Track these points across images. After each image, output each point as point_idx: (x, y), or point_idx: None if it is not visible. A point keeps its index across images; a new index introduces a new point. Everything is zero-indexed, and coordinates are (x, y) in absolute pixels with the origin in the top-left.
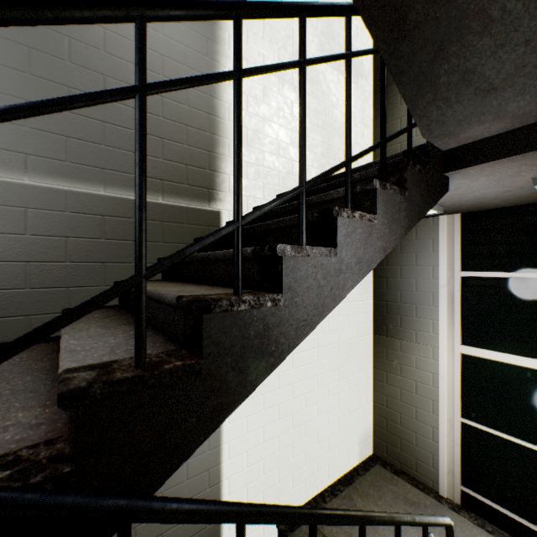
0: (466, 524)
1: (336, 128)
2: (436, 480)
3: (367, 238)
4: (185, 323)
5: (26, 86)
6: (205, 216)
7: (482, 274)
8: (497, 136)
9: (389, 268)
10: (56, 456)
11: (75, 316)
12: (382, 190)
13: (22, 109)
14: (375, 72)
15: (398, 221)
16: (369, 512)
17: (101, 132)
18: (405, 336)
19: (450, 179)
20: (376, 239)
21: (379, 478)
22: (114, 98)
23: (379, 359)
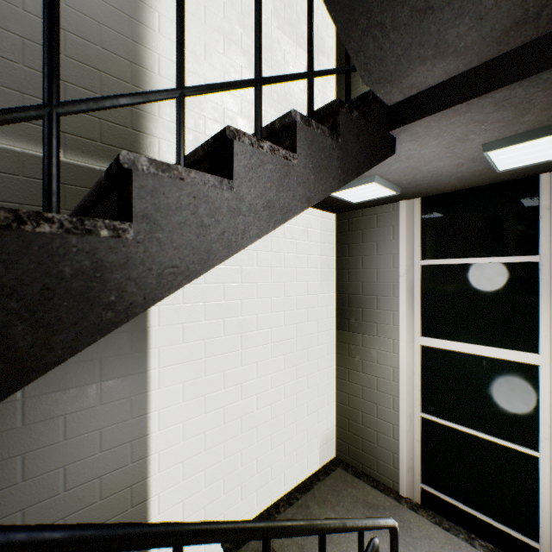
0: (424, 523)
1: (294, 105)
2: (397, 479)
3: (282, 179)
4: None
5: None
6: None
7: (440, 262)
8: (442, 84)
9: (351, 258)
10: None
11: None
12: (305, 125)
13: None
14: (337, 51)
15: (328, 170)
16: (278, 521)
17: None
18: (367, 329)
19: (398, 143)
20: (296, 184)
21: (339, 482)
22: None
23: (342, 356)
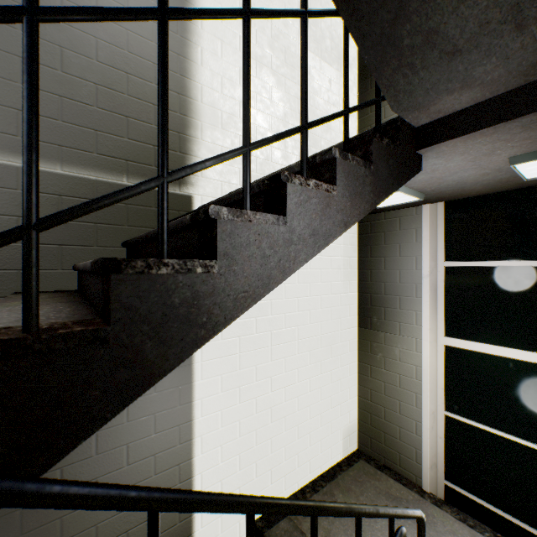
0: (448, 519)
1: (319, 116)
2: (419, 474)
3: (324, 210)
4: (103, 290)
5: None
6: (175, 200)
7: (464, 264)
8: (469, 108)
9: (374, 259)
10: None
11: None
12: (342, 160)
13: None
14: (360, 60)
15: (362, 196)
16: (323, 502)
17: (58, 107)
18: (389, 328)
19: (424, 159)
20: (335, 212)
21: (362, 473)
22: None
23: (364, 353)
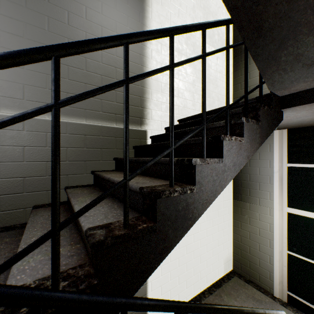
0: None
1: (211, 79)
2: (272, 287)
3: (238, 151)
4: (143, 202)
5: (46, 66)
6: (138, 133)
7: (300, 165)
8: None
9: None
10: (87, 274)
11: (97, 202)
12: (246, 122)
13: (74, 99)
14: None
15: (255, 140)
16: (241, 307)
17: (84, 89)
18: (252, 201)
19: (283, 112)
20: (243, 151)
21: (237, 284)
22: (114, 87)
23: (236, 214)
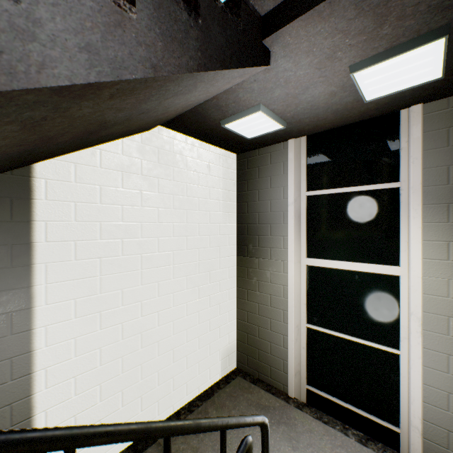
0: (307, 419)
1: None
2: (286, 383)
3: (111, 27)
4: None
5: None
6: None
7: (322, 192)
8: None
9: (250, 192)
10: None
11: None
12: None
13: None
14: None
15: (183, 46)
16: (91, 426)
17: None
18: (262, 254)
19: (274, 59)
20: (135, 42)
21: (238, 389)
22: None
23: (242, 278)
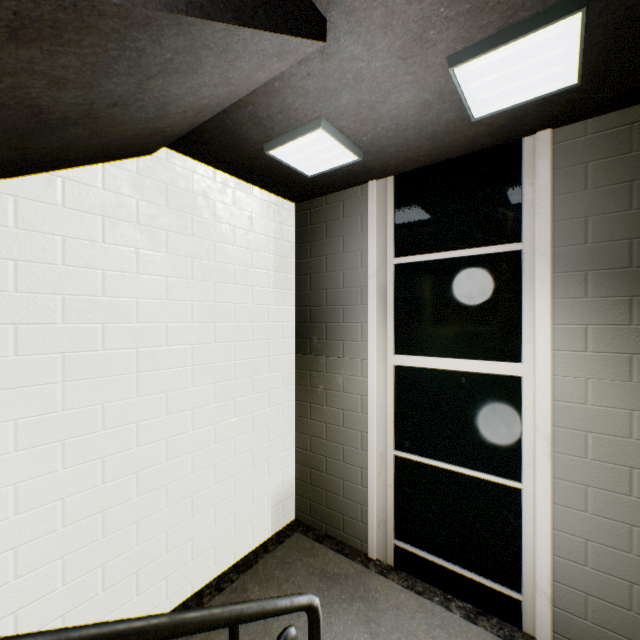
0: (394, 590)
1: None
2: (366, 538)
3: None
4: None
5: None
6: None
7: (416, 259)
8: None
9: (314, 260)
10: None
11: None
12: None
13: None
14: None
15: None
16: None
17: None
18: (332, 350)
19: (334, 35)
20: None
21: (294, 551)
22: None
23: (303, 387)
